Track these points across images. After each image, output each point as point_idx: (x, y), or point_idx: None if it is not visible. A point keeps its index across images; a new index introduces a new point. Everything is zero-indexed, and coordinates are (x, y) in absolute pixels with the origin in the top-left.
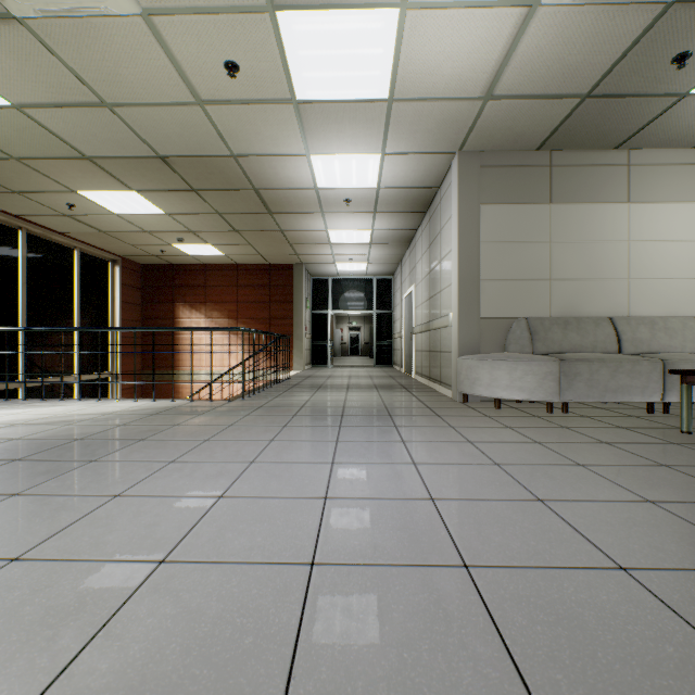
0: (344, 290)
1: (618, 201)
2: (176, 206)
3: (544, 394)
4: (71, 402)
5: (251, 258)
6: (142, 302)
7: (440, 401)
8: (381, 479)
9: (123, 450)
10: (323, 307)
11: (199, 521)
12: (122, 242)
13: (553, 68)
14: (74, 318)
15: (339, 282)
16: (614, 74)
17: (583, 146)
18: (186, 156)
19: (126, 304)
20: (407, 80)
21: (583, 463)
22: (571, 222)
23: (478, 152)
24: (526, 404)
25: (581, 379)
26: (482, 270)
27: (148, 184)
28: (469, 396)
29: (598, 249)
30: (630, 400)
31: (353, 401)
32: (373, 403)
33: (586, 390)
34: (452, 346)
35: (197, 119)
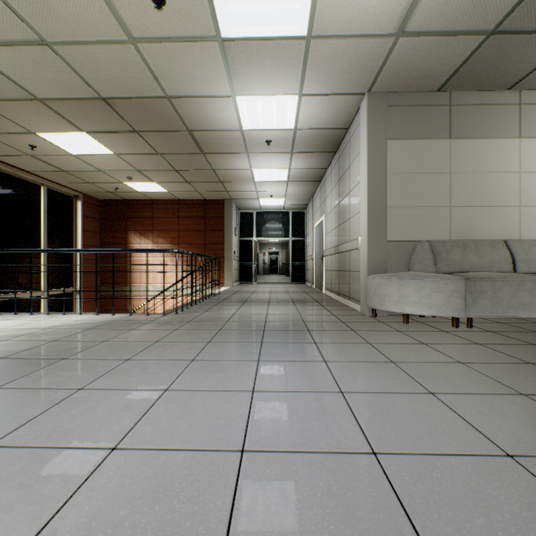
0: (266, 221)
1: (510, 136)
2: (122, 147)
3: (451, 310)
4: (22, 316)
5: (189, 195)
6: (101, 230)
7: (351, 315)
8: (308, 417)
9: (37, 372)
10: (248, 235)
11: (67, 501)
12: (81, 180)
13: (465, 0)
14: (41, 243)
15: (261, 215)
16: (522, 7)
17: (480, 86)
18: (125, 98)
19: (87, 232)
20: (325, 15)
21: (525, 391)
22: (468, 155)
23: (385, 93)
24: (429, 318)
25: (485, 296)
26: (389, 199)
27: (95, 125)
28: (377, 311)
29: (493, 179)
30: (531, 315)
31: (274, 315)
32: (291, 317)
33: (490, 306)
34: (361, 266)
35: (131, 59)
